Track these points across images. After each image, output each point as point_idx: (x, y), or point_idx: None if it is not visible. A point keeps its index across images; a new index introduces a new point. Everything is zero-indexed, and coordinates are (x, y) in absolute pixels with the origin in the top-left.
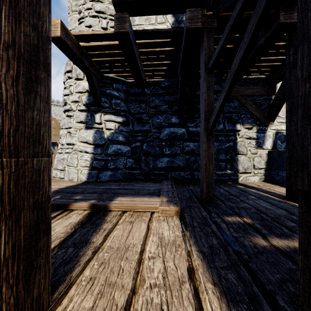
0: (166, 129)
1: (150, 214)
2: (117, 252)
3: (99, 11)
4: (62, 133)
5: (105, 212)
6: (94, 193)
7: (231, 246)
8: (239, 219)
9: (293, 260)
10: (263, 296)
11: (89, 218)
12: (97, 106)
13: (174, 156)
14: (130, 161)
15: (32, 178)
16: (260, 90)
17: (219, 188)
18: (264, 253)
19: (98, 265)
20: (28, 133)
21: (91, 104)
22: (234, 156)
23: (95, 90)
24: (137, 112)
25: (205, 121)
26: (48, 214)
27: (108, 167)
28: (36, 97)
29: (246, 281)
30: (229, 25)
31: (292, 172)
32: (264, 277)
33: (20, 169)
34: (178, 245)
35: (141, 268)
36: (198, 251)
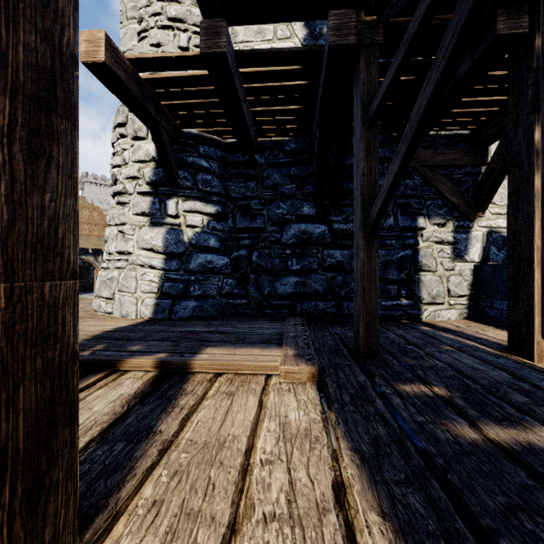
0: (293, 226)
1: (265, 378)
2: (204, 451)
3: (175, 19)
4: (110, 233)
5: (183, 374)
6: (164, 340)
7: (412, 440)
8: (425, 390)
9: (528, 467)
10: (475, 539)
11: (155, 387)
12: (172, 185)
13: (306, 274)
14: (230, 282)
15: (41, 319)
16: (459, 157)
17: (387, 332)
18: (474, 455)
19: (169, 475)
20: (34, 236)
21: (160, 182)
22: (414, 274)
23: (167, 158)
24: (241, 195)
25: (363, 212)
26: (73, 385)
27: (190, 293)
28: (49, 167)
29: (443, 509)
30: (408, 37)
31: (519, 304)
32: (475, 502)
33: (17, 303)
34: (315, 437)
35: (247, 483)
36: (351, 451)
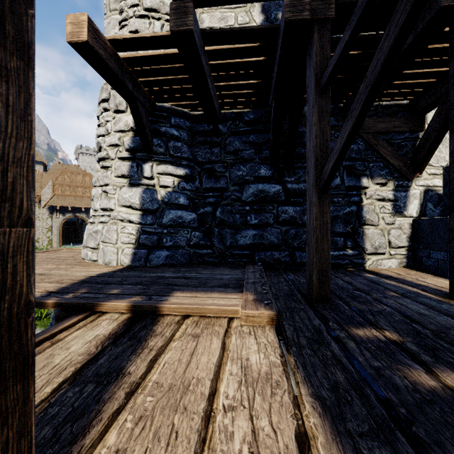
0: (251, 186)
1: (227, 321)
2: (169, 395)
3: (150, 9)
4: (96, 193)
5: (154, 316)
6: (139, 284)
7: (371, 386)
8: (377, 334)
9: None
10: None
11: (128, 328)
12: (147, 151)
13: (263, 228)
14: (197, 235)
15: None
16: (399, 124)
17: (335, 278)
18: (435, 404)
19: (134, 421)
20: None
21: (137, 148)
22: (358, 228)
23: (143, 127)
24: (207, 160)
25: (316, 171)
26: (27, 337)
27: (163, 244)
28: None
29: None
30: (363, 1)
31: None
32: None
33: None
34: (276, 382)
35: (209, 431)
36: (312, 397)
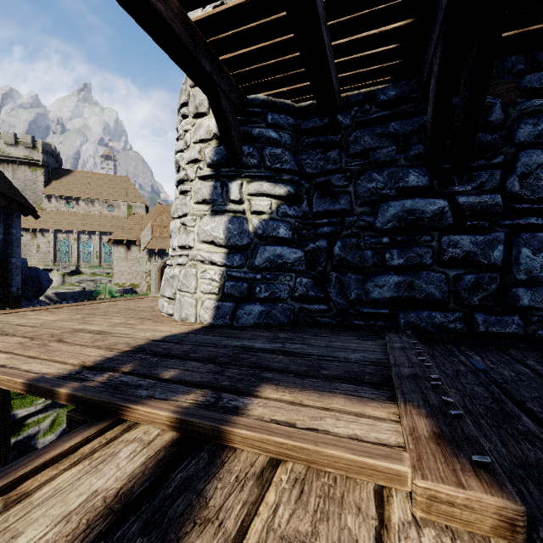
0: (392, 204)
1: (374, 490)
2: None
3: None
4: (174, 227)
5: (217, 446)
6: (211, 362)
7: None
8: None
9: None
10: None
11: (162, 474)
12: (235, 165)
13: (414, 272)
14: (304, 282)
15: None
16: None
17: None
18: None
19: None
20: None
21: (221, 162)
22: None
23: (228, 129)
24: (319, 170)
25: None
26: None
27: (256, 295)
28: None
29: None
30: None
31: None
32: None
33: None
34: None
35: None
36: None
